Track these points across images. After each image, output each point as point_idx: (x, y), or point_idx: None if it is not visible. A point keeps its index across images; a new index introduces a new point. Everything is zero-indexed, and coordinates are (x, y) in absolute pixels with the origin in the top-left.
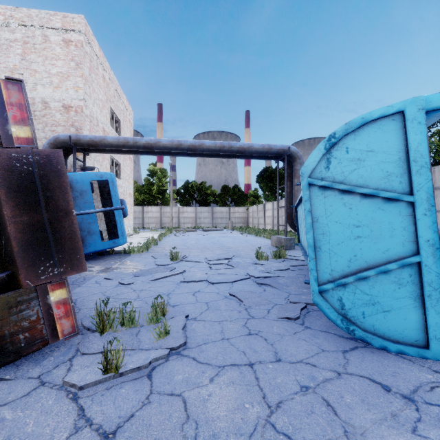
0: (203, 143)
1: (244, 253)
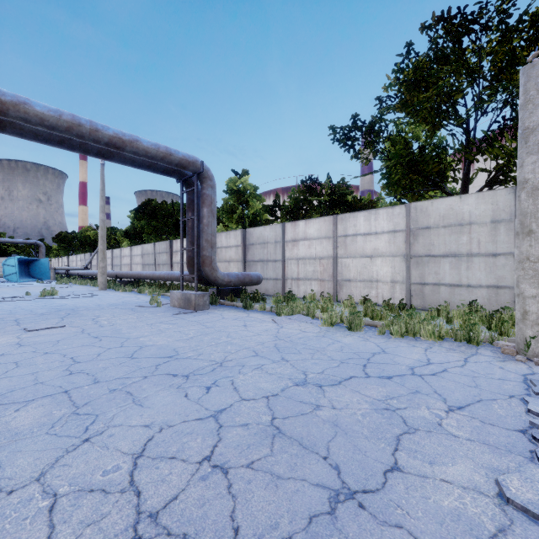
0: None
1: None
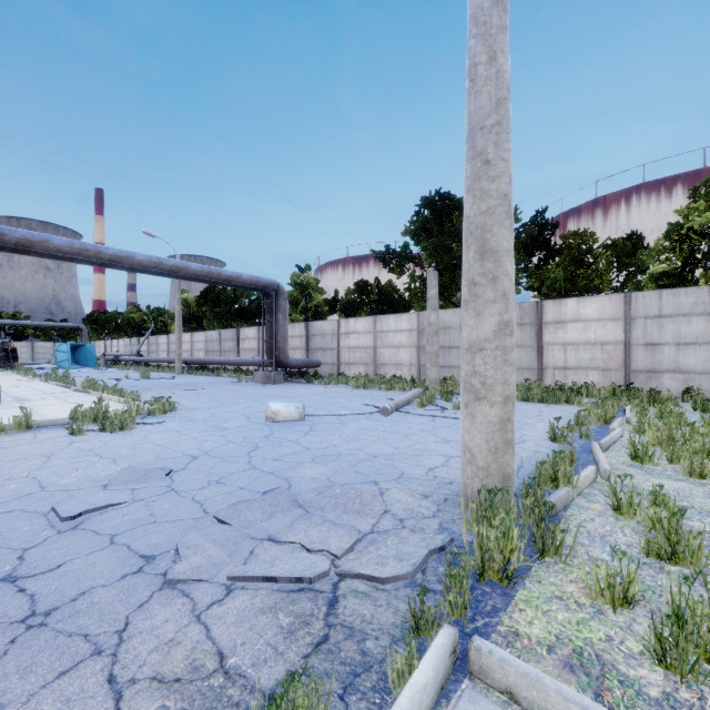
0: (33, 323)
1: None
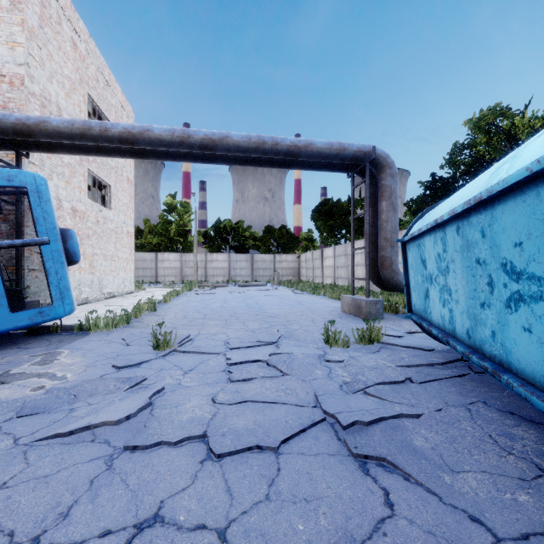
0: (228, 135)
1: (299, 328)
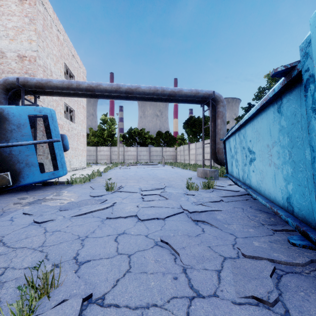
0: (139, 87)
1: (175, 183)
